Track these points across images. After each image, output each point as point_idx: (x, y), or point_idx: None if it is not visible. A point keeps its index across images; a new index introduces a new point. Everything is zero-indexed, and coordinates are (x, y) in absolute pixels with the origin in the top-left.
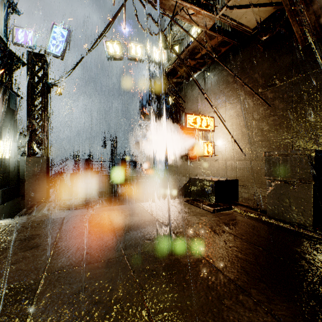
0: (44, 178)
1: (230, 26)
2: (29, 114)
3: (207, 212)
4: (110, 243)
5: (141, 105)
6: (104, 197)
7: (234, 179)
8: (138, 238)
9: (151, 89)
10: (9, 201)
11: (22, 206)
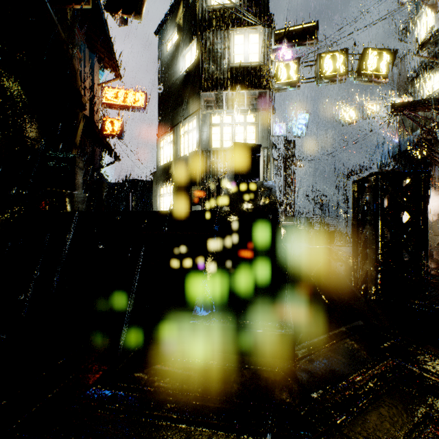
0: None
1: None
2: (285, 186)
3: None
4: None
5: (380, 164)
6: None
7: None
8: None
9: (397, 150)
10: None
11: None
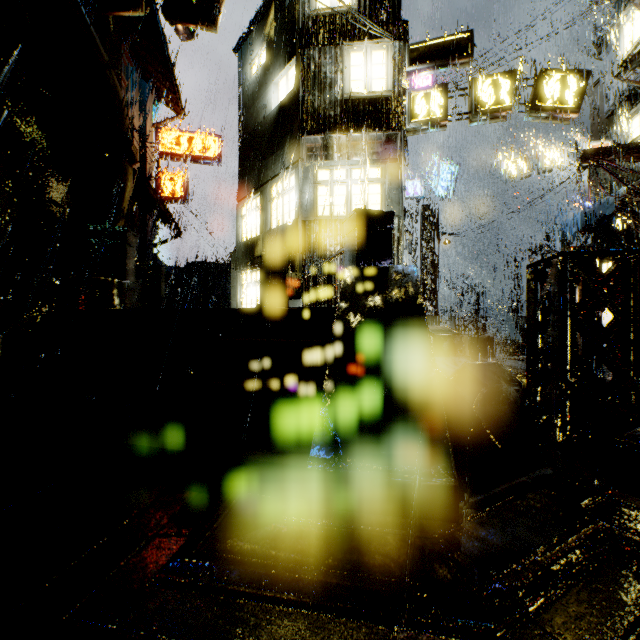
0: None
1: None
2: (423, 271)
3: None
4: None
5: (563, 238)
6: None
7: None
8: None
9: (588, 218)
10: None
11: None
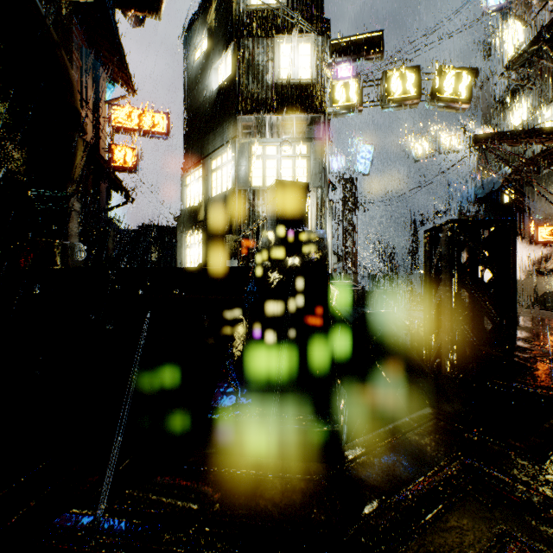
0: None
1: None
2: (345, 235)
3: None
4: None
5: (459, 209)
6: None
7: None
8: None
9: (479, 192)
10: None
11: None
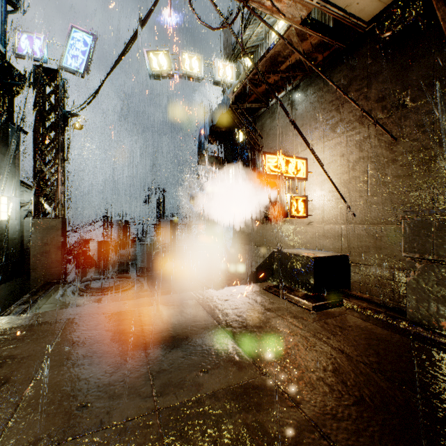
0: (57, 249)
1: (331, 21)
2: (36, 157)
3: (303, 309)
4: (135, 378)
5: (198, 144)
6: (144, 277)
7: (343, 254)
8: (186, 367)
9: (213, 119)
10: (8, 282)
11: (27, 288)
